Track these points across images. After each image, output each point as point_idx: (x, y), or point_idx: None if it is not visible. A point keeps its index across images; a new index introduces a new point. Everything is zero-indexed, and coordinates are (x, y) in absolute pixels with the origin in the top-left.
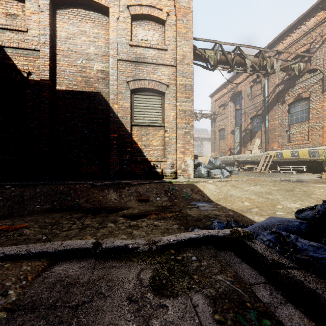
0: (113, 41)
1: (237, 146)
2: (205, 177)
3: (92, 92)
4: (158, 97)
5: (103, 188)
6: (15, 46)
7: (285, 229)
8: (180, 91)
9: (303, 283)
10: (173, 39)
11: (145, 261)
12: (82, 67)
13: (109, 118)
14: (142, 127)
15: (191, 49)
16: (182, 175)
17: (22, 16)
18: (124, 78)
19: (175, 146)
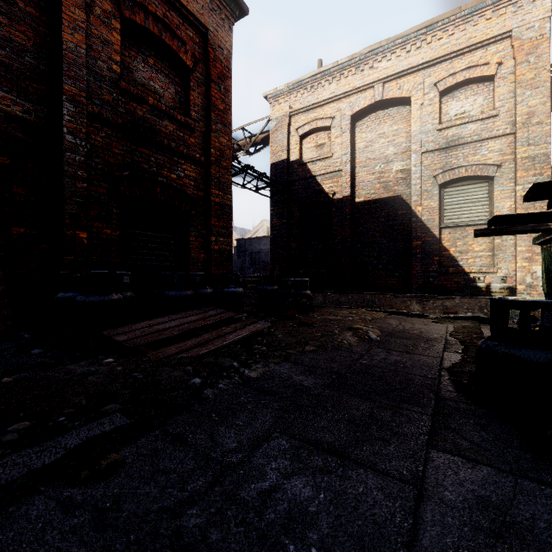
0: (416, 133)
1: None
2: None
3: (391, 197)
4: (483, 184)
5: (405, 300)
6: (323, 173)
7: None
8: (522, 169)
9: None
10: (509, 95)
11: (432, 319)
12: (380, 173)
13: (410, 223)
14: (456, 228)
15: (545, 97)
16: (526, 293)
17: (328, 142)
18: (429, 172)
19: (513, 250)
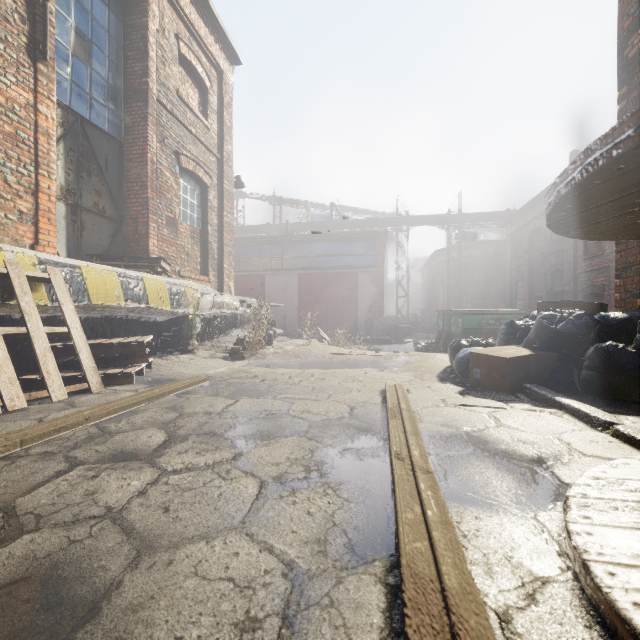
0: None
1: None
2: None
3: None
4: None
5: None
6: None
7: None
8: None
9: None
10: None
11: None
12: None
13: None
14: None
15: None
16: None
17: None
18: None
19: None
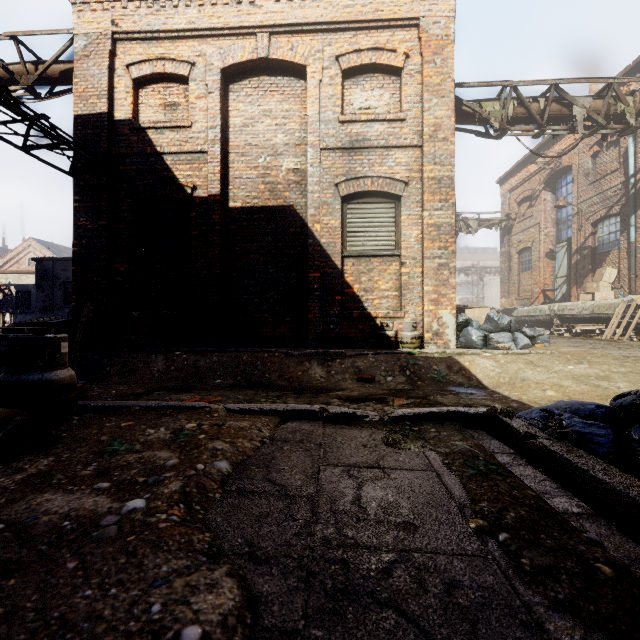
0: (314, 119)
1: (560, 285)
2: (479, 346)
3: (280, 206)
4: (389, 205)
5: (302, 360)
6: (176, 151)
7: (572, 414)
8: (430, 191)
9: (546, 447)
10: (416, 98)
11: (376, 428)
12: (266, 168)
13: (306, 247)
14: (360, 258)
15: (450, 111)
16: (433, 342)
17: (184, 104)
18: (330, 178)
19: (420, 290)
